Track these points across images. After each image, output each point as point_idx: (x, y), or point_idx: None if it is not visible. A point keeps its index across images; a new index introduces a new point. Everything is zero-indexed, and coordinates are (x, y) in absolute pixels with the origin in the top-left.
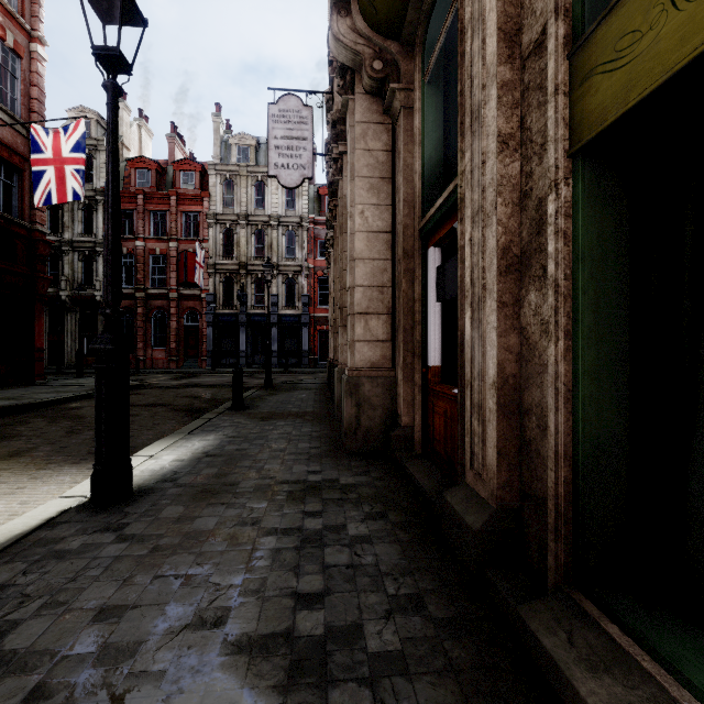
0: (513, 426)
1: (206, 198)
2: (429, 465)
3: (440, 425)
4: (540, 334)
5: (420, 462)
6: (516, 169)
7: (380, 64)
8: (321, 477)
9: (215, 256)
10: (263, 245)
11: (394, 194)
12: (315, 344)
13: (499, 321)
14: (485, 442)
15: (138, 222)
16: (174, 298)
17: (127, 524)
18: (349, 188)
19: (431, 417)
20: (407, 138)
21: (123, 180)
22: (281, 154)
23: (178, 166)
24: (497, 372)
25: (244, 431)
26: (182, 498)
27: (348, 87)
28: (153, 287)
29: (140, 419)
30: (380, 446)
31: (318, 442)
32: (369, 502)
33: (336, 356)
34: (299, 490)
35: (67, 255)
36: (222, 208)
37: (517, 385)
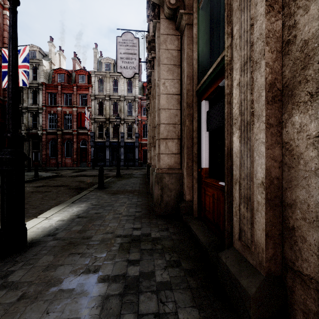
0: (277, 215)
1: (90, 87)
2: (202, 224)
3: (209, 202)
4: (306, 147)
5: (197, 222)
6: (279, 26)
7: (174, 0)
8: (140, 232)
9: (94, 115)
10: (117, 110)
11: (181, 74)
12: (141, 156)
13: (267, 138)
14: (253, 225)
15: (58, 99)
16: (75, 134)
17: (12, 271)
18: (157, 70)
19: (203, 197)
20: (189, 41)
21: (51, 79)
22: (123, 61)
23: (77, 72)
24: (266, 175)
25: (102, 201)
26: (54, 249)
27: (156, 15)
28: (65, 129)
29: (50, 194)
30: (173, 211)
31: (140, 208)
32: (168, 251)
33: (150, 162)
34: (127, 242)
35: (25, 114)
36: (98, 92)
37: (280, 185)
